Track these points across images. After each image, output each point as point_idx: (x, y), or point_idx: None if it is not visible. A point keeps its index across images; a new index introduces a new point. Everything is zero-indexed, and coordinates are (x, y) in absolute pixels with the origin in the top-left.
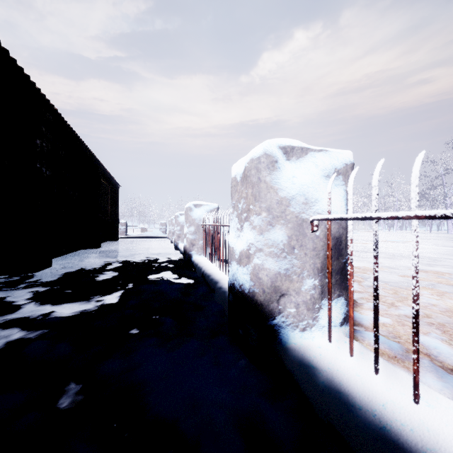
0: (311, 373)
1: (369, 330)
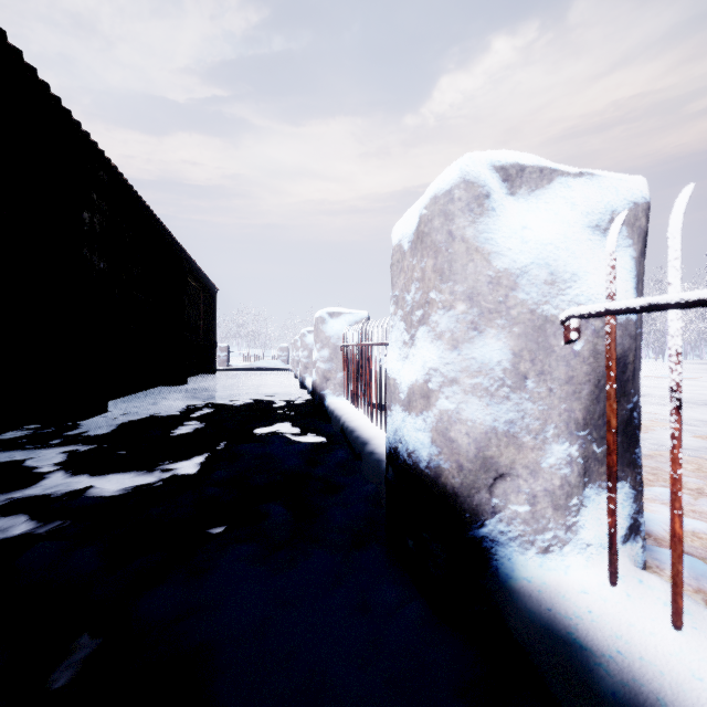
0: (579, 662)
1: (667, 545)
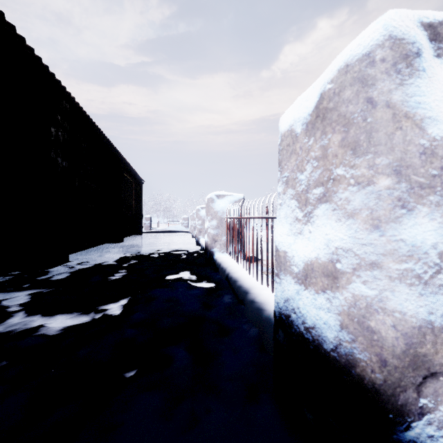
0: None
1: None
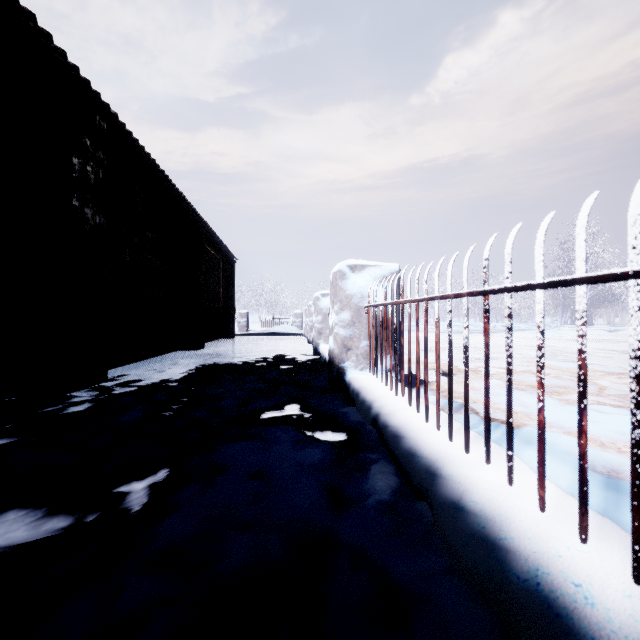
0: None
1: None
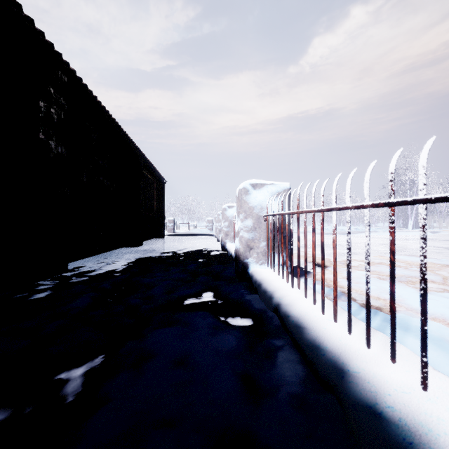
0: None
1: None
